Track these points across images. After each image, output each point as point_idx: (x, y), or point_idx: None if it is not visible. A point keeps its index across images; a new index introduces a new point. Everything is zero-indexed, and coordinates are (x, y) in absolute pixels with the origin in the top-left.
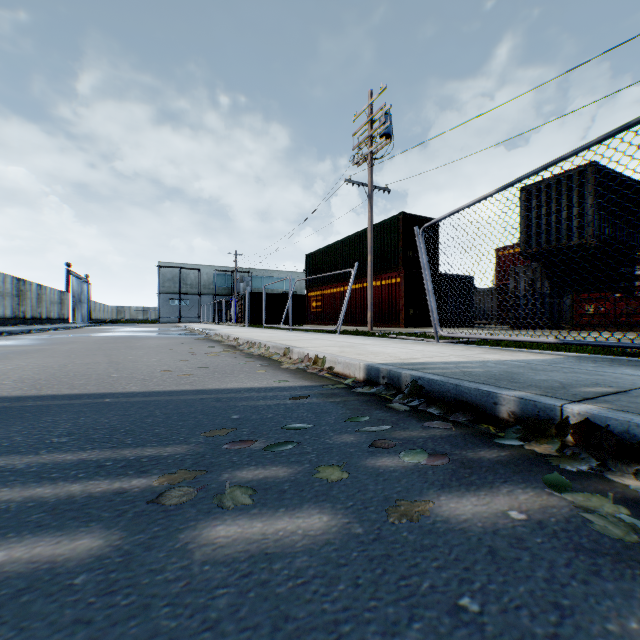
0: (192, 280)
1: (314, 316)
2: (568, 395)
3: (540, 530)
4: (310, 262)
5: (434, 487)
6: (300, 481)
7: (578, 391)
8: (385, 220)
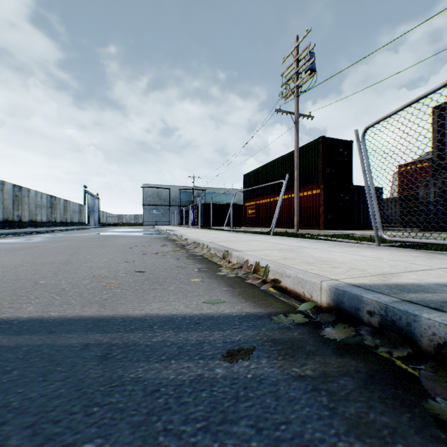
0: (165, 196)
1: (249, 220)
2: None
3: None
4: (246, 180)
5: None
6: None
7: None
8: (307, 144)
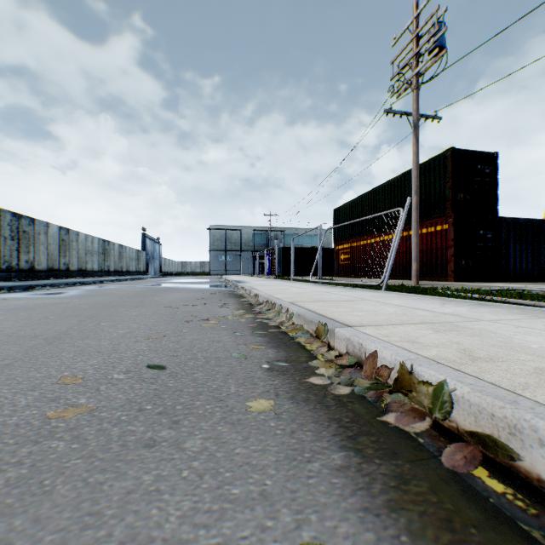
0: (235, 239)
1: (342, 269)
2: None
3: None
4: (338, 216)
5: None
6: None
7: None
8: (426, 161)
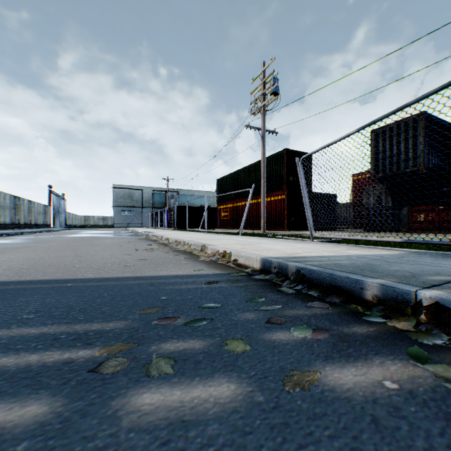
0: (137, 197)
1: (223, 222)
2: (419, 282)
3: (412, 399)
4: (220, 184)
5: (319, 358)
6: (212, 352)
7: (425, 279)
8: (273, 154)
